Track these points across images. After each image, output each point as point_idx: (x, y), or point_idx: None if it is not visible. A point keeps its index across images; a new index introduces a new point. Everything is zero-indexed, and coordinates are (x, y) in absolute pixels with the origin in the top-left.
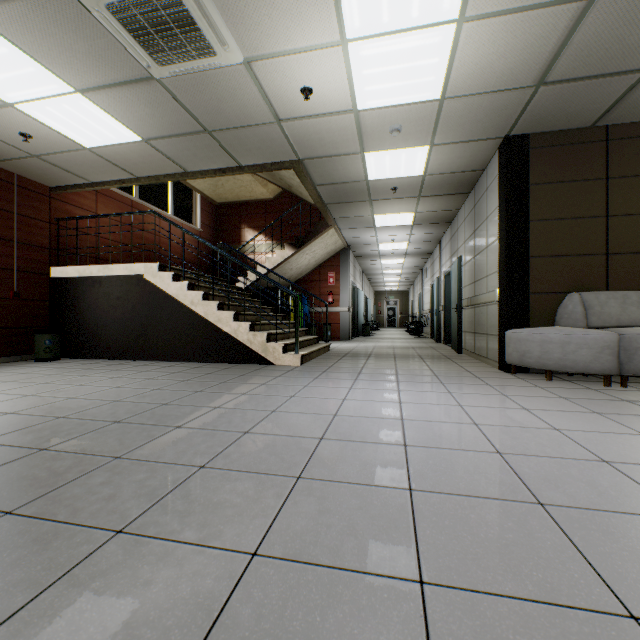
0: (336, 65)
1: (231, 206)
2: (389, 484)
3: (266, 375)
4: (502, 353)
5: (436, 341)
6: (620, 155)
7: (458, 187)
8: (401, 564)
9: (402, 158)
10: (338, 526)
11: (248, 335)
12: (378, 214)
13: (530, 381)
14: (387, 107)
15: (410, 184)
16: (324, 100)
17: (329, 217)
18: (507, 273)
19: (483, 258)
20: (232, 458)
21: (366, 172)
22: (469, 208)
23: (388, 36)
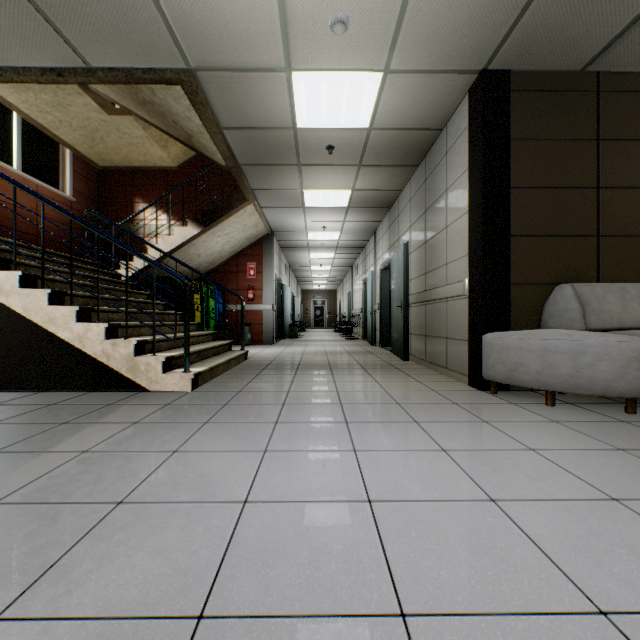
0: None
1: (120, 173)
2: None
3: (113, 420)
4: (476, 364)
5: (372, 344)
6: (612, 112)
7: (407, 155)
8: None
9: (344, 91)
10: None
11: (103, 344)
12: (308, 188)
13: (530, 408)
14: None
15: (351, 142)
16: None
17: (246, 186)
18: (484, 256)
19: (440, 242)
20: None
21: (294, 112)
22: (417, 185)
23: None
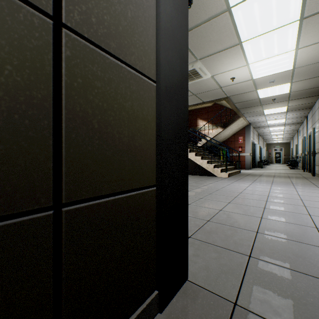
0: (244, 70)
1: (192, 111)
2: (260, 200)
3: (215, 179)
4: None
5: (303, 170)
6: None
7: (311, 94)
8: (260, 206)
9: (276, 89)
10: (246, 202)
11: (206, 165)
12: (265, 109)
13: None
14: (267, 75)
15: (282, 96)
16: (239, 79)
17: (240, 113)
18: None
19: None
20: (216, 193)
21: (258, 96)
22: None
23: (265, 59)
